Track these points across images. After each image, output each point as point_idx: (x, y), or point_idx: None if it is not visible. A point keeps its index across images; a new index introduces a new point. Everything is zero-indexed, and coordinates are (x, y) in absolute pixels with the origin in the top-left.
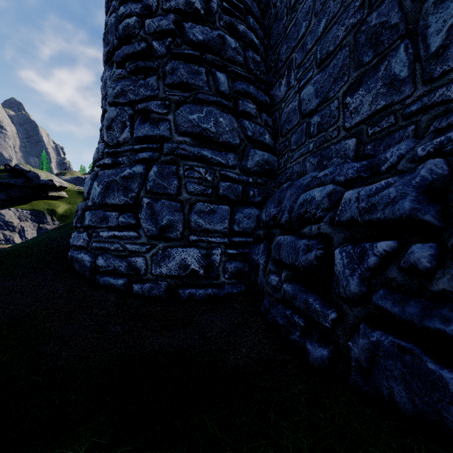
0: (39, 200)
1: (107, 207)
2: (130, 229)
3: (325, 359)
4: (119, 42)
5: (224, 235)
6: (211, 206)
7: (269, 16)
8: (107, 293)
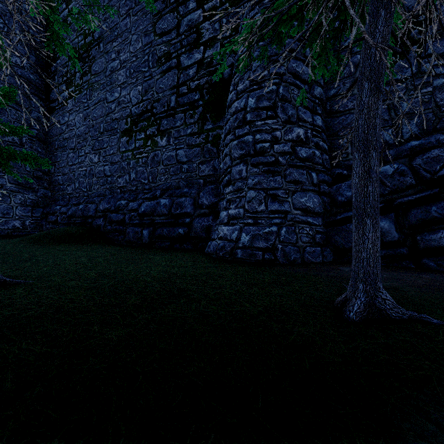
0: None
1: None
2: None
3: None
4: None
5: (29, 217)
6: (24, 207)
7: (48, 138)
8: None
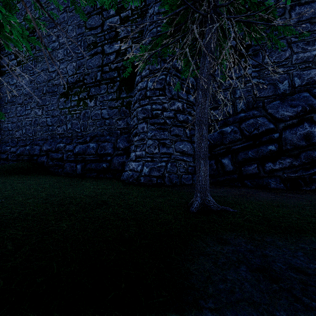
0: None
1: None
2: None
3: None
4: None
5: None
6: None
7: None
8: None
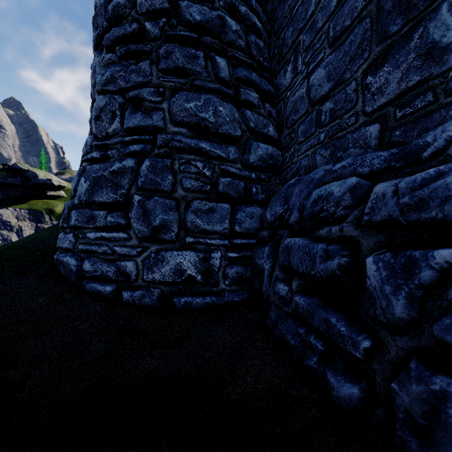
0: (37, 200)
1: (95, 206)
2: (120, 230)
3: (355, 399)
4: (109, 25)
5: (224, 236)
6: (209, 204)
7: None
8: (93, 302)
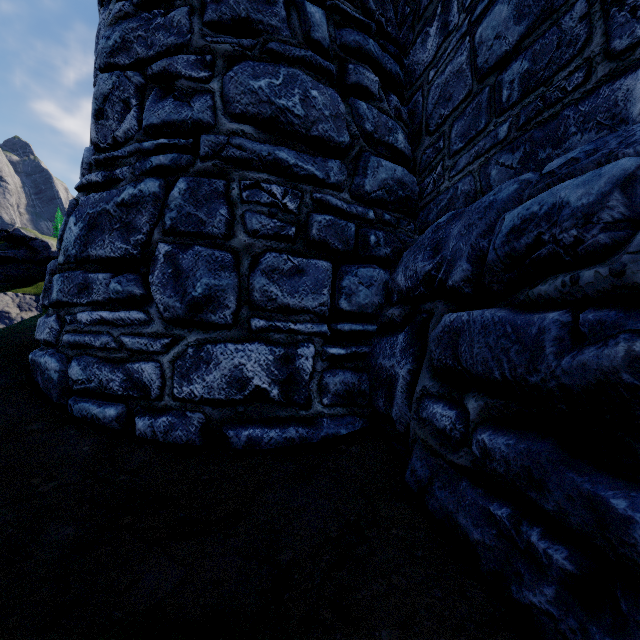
0: None
1: (92, 265)
2: (133, 307)
3: None
4: None
5: (320, 318)
6: (294, 260)
7: None
8: (80, 436)
